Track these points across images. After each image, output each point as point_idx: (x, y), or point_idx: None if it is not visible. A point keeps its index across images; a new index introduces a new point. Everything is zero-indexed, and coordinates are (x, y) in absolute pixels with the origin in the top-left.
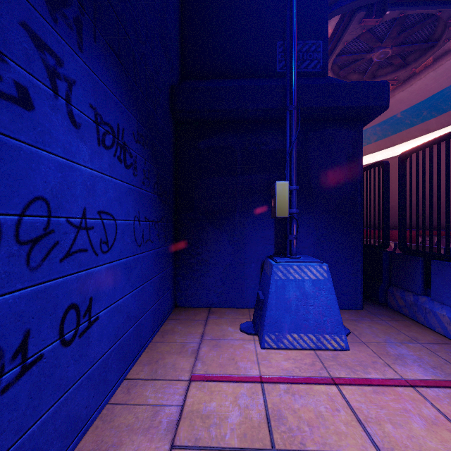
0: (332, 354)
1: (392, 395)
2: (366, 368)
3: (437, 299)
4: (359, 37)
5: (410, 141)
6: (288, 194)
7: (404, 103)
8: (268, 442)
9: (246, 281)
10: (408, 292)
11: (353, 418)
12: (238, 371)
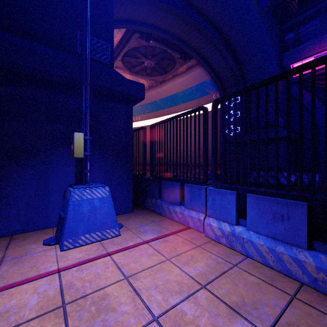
0: (111, 240)
1: (137, 250)
2: (128, 241)
3: (163, 199)
4: (137, 48)
5: (163, 117)
6: (83, 142)
7: (160, 95)
8: (60, 302)
9: (50, 207)
10: (153, 198)
11: (116, 268)
12: (39, 272)
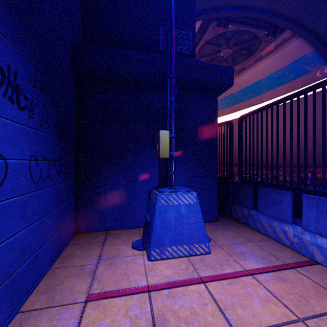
0: (200, 258)
1: (240, 284)
2: (223, 265)
3: (261, 211)
4: (213, 39)
5: (241, 111)
6: (169, 140)
7: (238, 86)
8: None
9: (137, 207)
10: (244, 207)
11: (216, 308)
12: (129, 285)
